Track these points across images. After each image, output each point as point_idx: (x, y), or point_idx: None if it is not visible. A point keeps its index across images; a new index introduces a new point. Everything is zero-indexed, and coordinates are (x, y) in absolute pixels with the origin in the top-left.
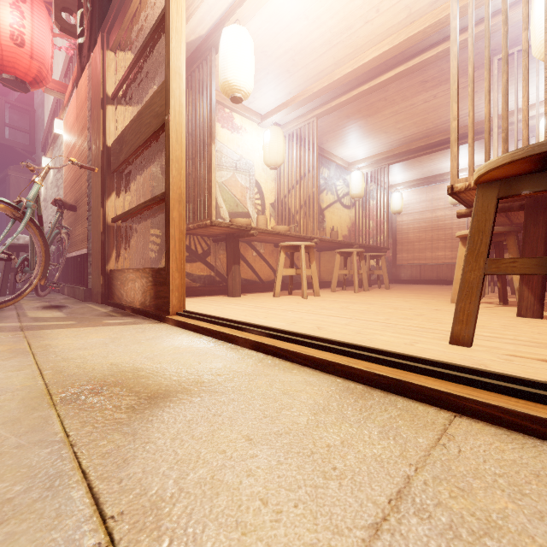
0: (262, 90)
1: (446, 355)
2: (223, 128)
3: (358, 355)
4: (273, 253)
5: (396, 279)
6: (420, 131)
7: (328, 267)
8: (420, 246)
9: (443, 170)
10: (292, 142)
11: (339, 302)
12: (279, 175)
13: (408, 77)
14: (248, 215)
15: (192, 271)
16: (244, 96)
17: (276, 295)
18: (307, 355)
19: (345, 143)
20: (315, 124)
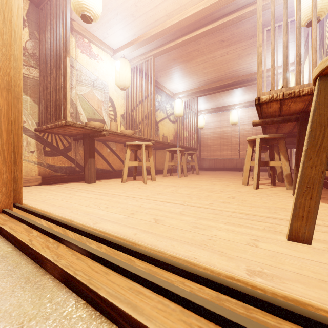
0: (113, 28)
1: (305, 265)
2: (82, 53)
3: (231, 324)
4: (123, 150)
5: (200, 168)
6: (217, 76)
7: (161, 160)
8: (214, 148)
9: (227, 103)
10: (137, 74)
11: (170, 187)
12: (127, 95)
13: (213, 35)
14: (103, 122)
15: (54, 163)
16: (93, 16)
17: (123, 181)
18: (138, 323)
19: (172, 79)
20: (153, 61)
